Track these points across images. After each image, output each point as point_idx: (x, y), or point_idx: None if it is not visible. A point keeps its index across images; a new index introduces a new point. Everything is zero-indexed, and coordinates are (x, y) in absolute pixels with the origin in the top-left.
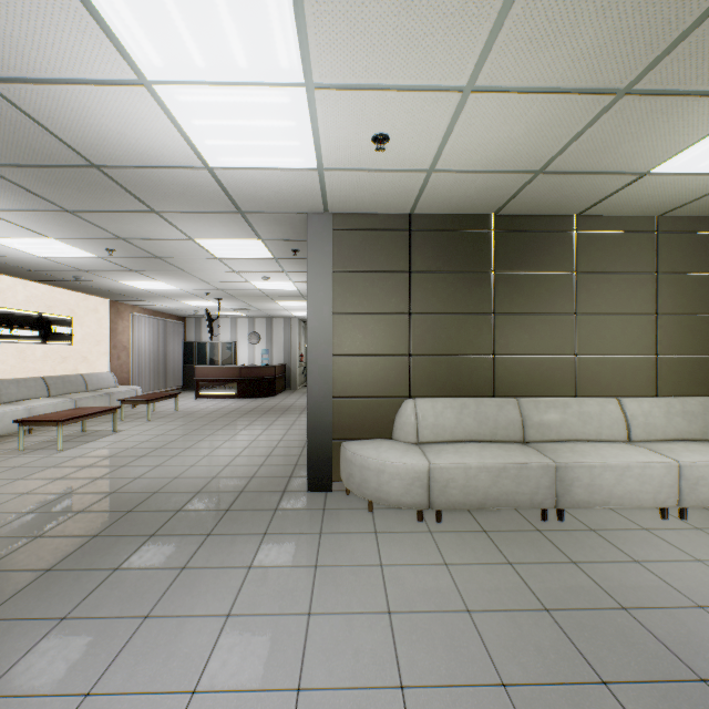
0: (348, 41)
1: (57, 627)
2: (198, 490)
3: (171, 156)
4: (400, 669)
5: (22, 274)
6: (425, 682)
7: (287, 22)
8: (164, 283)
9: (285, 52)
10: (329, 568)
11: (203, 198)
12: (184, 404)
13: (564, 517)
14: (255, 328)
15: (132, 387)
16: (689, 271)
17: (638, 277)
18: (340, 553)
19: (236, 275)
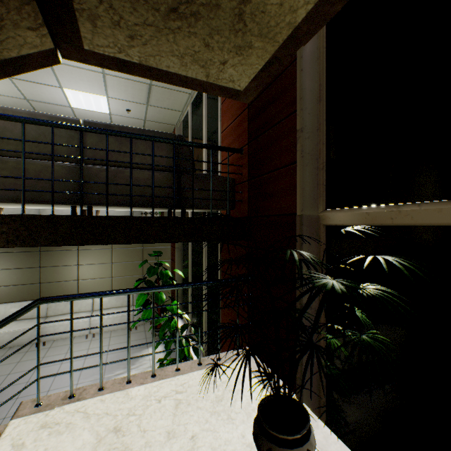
0: None
1: None
2: None
3: None
4: None
5: None
6: None
7: None
8: None
9: None
10: None
11: None
12: None
13: (48, 344)
14: None
15: None
16: (125, 247)
17: (105, 250)
18: None
19: None
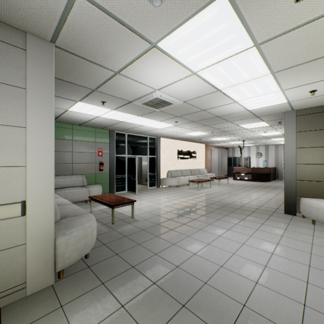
0: (293, 82)
1: (218, 220)
2: (242, 205)
3: (237, 111)
4: (311, 251)
5: (186, 140)
6: (320, 255)
7: (274, 85)
8: (224, 138)
9: (273, 88)
10: (290, 231)
11: (244, 116)
12: (229, 181)
13: None
14: (259, 150)
15: (211, 173)
16: None
17: None
18: (295, 229)
19: (252, 132)
